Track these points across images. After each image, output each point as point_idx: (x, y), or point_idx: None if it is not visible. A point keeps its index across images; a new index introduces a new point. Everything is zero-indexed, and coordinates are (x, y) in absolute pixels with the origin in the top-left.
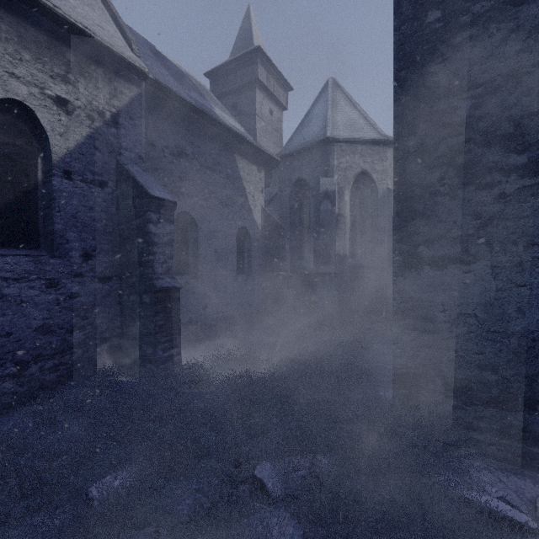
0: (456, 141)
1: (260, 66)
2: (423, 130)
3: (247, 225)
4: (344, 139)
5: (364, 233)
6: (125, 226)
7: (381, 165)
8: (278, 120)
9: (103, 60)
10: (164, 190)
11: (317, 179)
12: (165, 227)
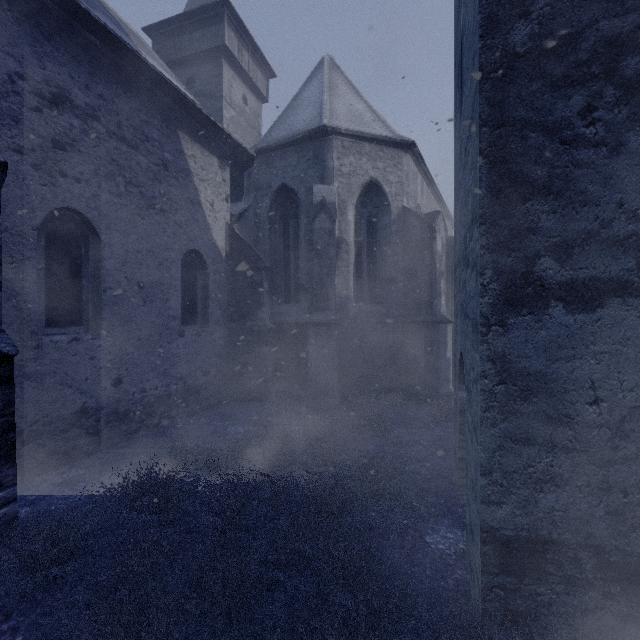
0: (622, 26)
1: (228, 29)
2: (545, 5)
3: (201, 247)
4: (348, 131)
5: (372, 268)
6: None
7: (395, 175)
8: (255, 114)
9: None
10: None
11: (310, 187)
12: None
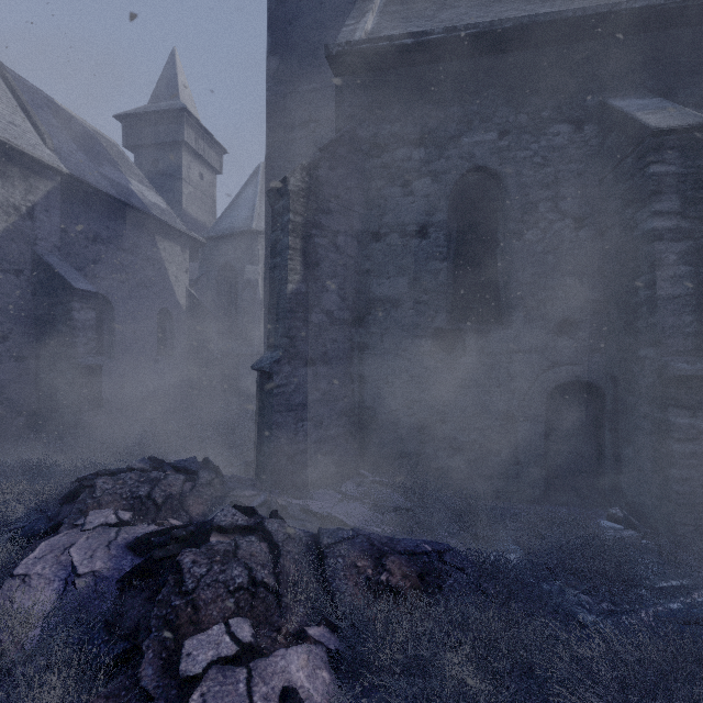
0: None
1: (187, 128)
2: None
3: (169, 306)
4: None
5: None
6: (44, 312)
7: None
8: (210, 185)
9: (19, 160)
10: (85, 281)
11: (244, 266)
12: (87, 314)
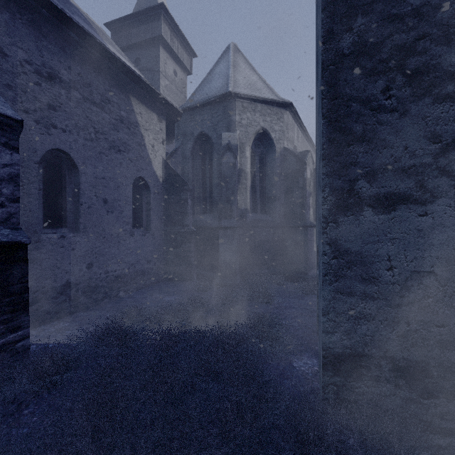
0: (407, 39)
1: (164, 24)
2: (361, 24)
3: (145, 175)
4: (246, 96)
5: (263, 189)
6: None
7: (278, 125)
8: (182, 83)
9: None
10: (4, 104)
11: (220, 134)
12: (1, 155)
